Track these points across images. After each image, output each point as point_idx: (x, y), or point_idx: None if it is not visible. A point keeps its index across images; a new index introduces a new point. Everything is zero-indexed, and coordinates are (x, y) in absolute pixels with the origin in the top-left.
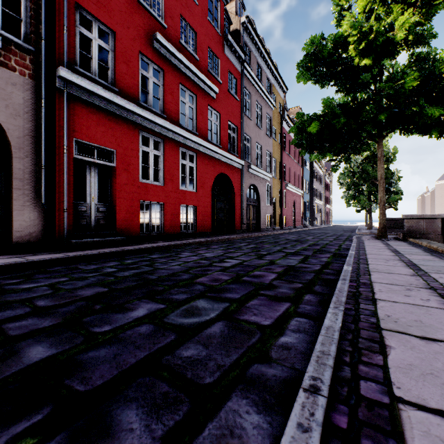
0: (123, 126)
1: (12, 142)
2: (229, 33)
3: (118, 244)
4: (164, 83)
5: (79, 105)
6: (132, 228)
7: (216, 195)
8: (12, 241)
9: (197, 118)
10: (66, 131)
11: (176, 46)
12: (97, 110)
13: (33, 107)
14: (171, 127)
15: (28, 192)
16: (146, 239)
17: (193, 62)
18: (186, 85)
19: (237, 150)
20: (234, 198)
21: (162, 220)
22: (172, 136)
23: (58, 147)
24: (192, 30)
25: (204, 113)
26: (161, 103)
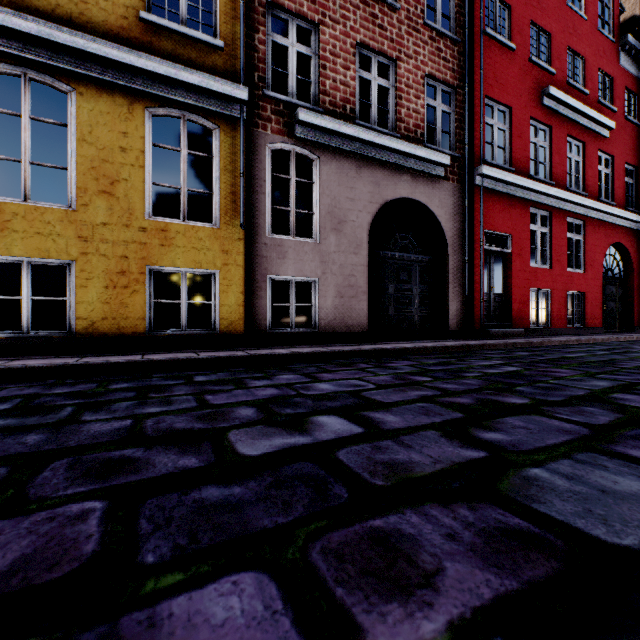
0: (517, 207)
1: (448, 242)
2: (629, 33)
3: (519, 336)
4: (550, 143)
5: (487, 196)
6: (523, 319)
7: (604, 276)
8: (447, 328)
9: (584, 173)
10: (482, 225)
11: (562, 89)
12: (498, 197)
13: (458, 208)
14: (561, 196)
15: (455, 285)
16: (536, 333)
17: (581, 99)
18: (573, 134)
19: (636, 203)
20: (632, 278)
21: (548, 310)
22: (560, 205)
23: (475, 241)
24: (578, 57)
25: (593, 163)
26: (546, 168)
